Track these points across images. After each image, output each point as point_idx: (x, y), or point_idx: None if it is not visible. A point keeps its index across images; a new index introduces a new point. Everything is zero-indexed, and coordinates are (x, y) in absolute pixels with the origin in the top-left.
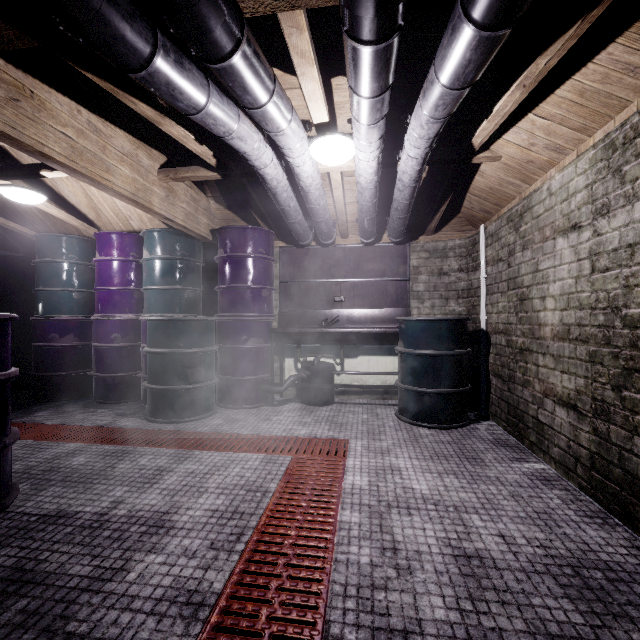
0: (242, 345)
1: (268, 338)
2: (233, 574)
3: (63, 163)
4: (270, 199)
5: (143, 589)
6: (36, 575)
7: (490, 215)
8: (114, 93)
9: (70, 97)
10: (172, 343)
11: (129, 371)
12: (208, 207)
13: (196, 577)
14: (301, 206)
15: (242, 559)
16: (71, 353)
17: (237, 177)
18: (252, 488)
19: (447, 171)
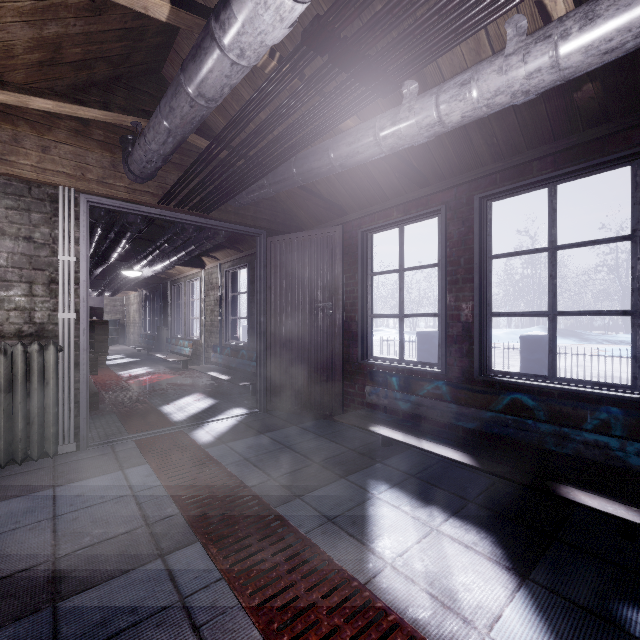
0: None
1: None
2: None
3: None
4: None
5: None
6: None
7: (128, 293)
8: None
9: None
10: None
11: None
12: None
13: None
14: None
15: None
16: None
17: None
18: None
19: None
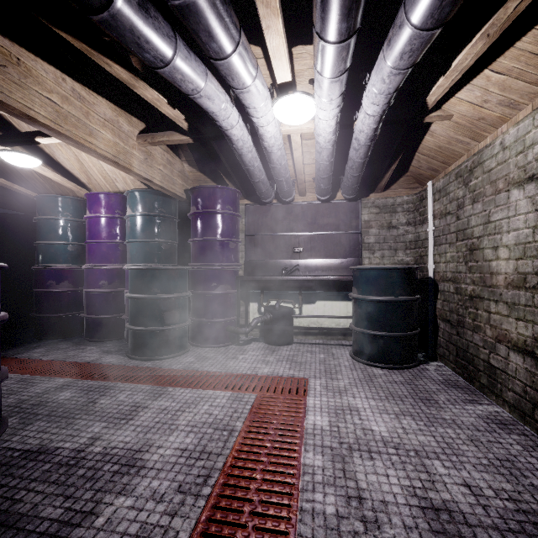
0: (212, 291)
1: (235, 285)
2: (199, 522)
3: (49, 126)
4: (236, 162)
5: (109, 537)
6: (9, 517)
7: (437, 173)
8: (89, 54)
9: (55, 66)
10: (150, 289)
11: (115, 313)
12: (182, 170)
13: (162, 525)
14: (264, 168)
15: (208, 505)
16: (66, 297)
17: (207, 140)
18: (219, 426)
19: (398, 132)
